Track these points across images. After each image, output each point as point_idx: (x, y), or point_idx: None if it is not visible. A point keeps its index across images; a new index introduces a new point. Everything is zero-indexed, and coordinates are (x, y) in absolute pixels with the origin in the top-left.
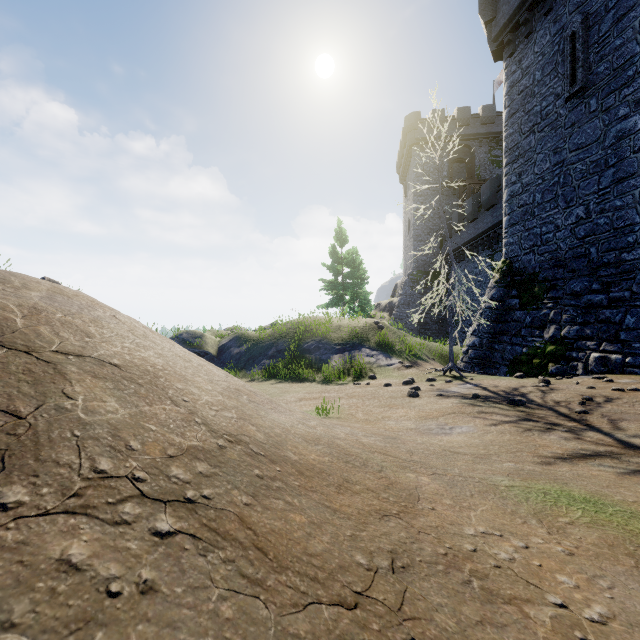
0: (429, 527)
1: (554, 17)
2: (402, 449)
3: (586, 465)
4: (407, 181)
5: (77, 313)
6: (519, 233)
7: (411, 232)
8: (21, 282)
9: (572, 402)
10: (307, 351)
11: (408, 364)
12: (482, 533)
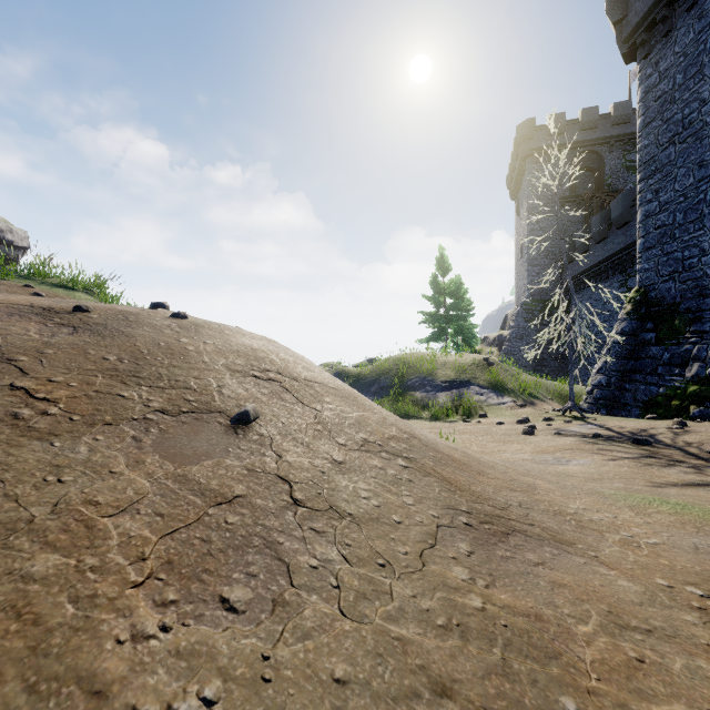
0: (543, 500)
1: (699, 12)
2: (520, 468)
3: (696, 490)
4: (520, 197)
5: (294, 355)
6: (656, 258)
7: (524, 256)
8: (249, 334)
9: (706, 443)
10: (411, 388)
11: (522, 403)
12: (583, 509)
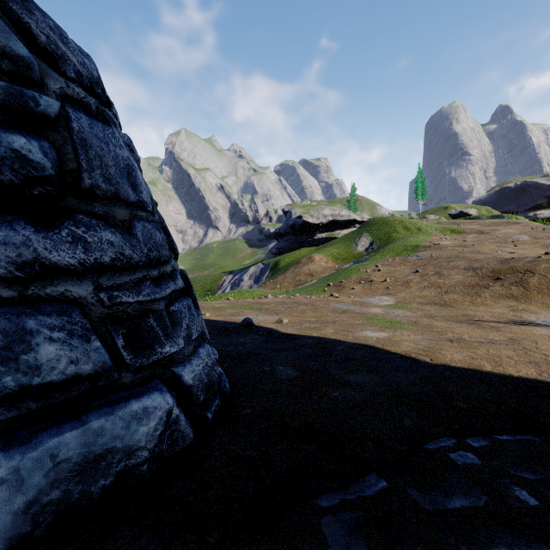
0: None
1: None
2: None
3: None
4: None
5: None
6: None
7: None
8: None
9: None
10: None
11: None
12: None
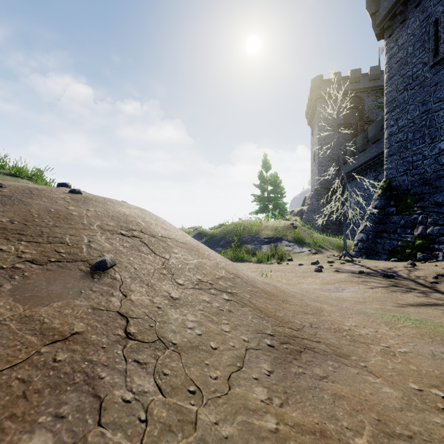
0: (327, 320)
1: (422, 8)
2: (312, 295)
3: (426, 308)
4: (313, 124)
5: (156, 220)
6: (396, 161)
7: (316, 160)
8: (127, 205)
9: (428, 277)
10: (245, 242)
11: (314, 252)
12: (354, 325)
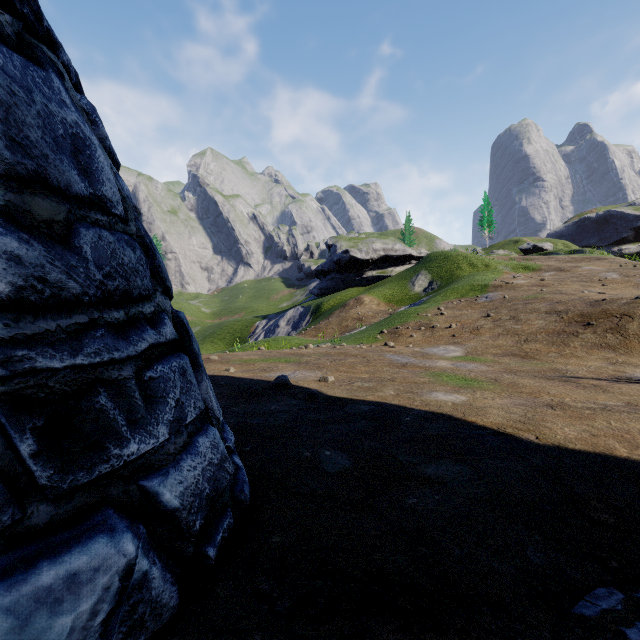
0: None
1: None
2: None
3: None
4: None
5: None
6: None
7: None
8: None
9: None
10: None
11: None
12: None
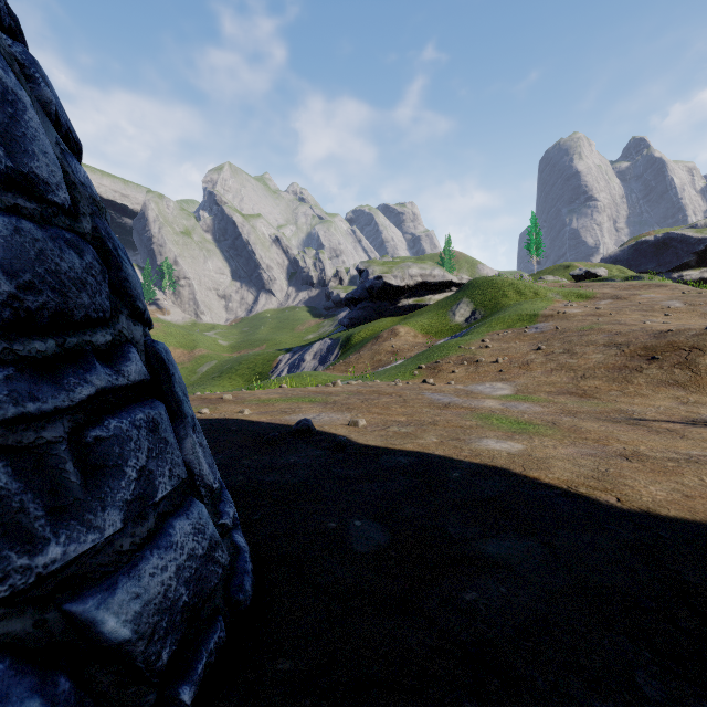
0: None
1: None
2: None
3: None
4: None
5: None
6: None
7: None
8: None
9: None
10: None
11: None
12: None
